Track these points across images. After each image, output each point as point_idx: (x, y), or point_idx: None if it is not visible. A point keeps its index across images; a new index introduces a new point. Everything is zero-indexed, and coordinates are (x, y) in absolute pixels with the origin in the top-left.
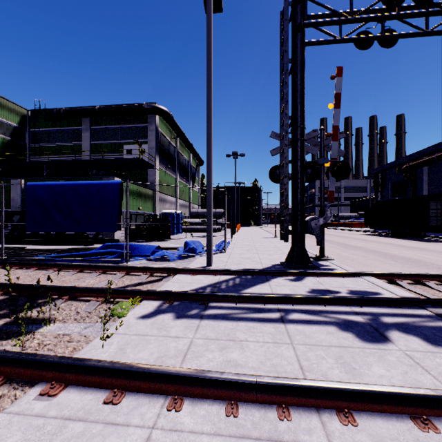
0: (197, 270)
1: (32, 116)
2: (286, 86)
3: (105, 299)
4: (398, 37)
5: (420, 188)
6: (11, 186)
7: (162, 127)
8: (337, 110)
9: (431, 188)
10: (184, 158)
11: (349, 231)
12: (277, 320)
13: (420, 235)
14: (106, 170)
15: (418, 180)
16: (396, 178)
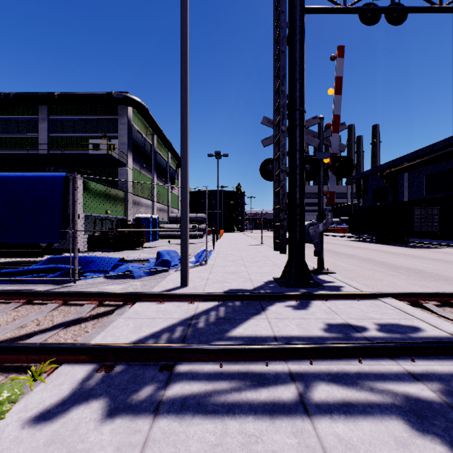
0: (167, 295)
1: None
2: (282, 57)
3: None
4: (410, 11)
5: (401, 194)
6: None
7: (136, 121)
8: (338, 97)
9: (411, 194)
10: (162, 158)
11: (333, 236)
12: (295, 409)
13: (404, 241)
14: (67, 168)
15: (399, 186)
16: (377, 184)
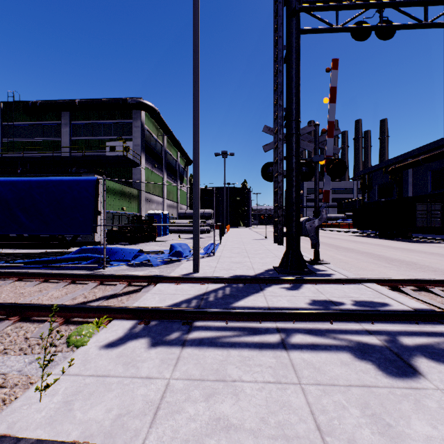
0: (182, 278)
1: (5, 108)
2: (280, 75)
3: (65, 319)
4: (397, 28)
5: (406, 189)
6: None
7: (148, 124)
8: (332, 105)
9: (416, 189)
10: (172, 157)
11: (337, 232)
12: (277, 346)
13: (407, 236)
14: (87, 168)
15: (404, 182)
16: (382, 180)
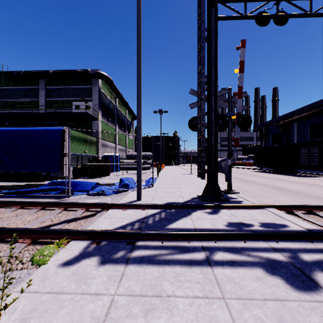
0: (128, 205)
1: None
2: (203, 50)
3: (32, 240)
4: (290, 17)
5: (292, 138)
6: None
7: (104, 89)
8: (241, 74)
9: (299, 138)
10: (122, 114)
11: (243, 168)
12: (203, 263)
13: (293, 172)
14: (58, 121)
15: (291, 132)
16: (275, 131)
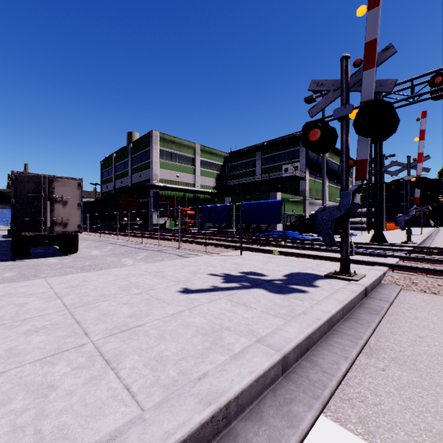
0: (314, 240)
1: (229, 156)
2: None
3: (276, 243)
4: None
5: None
6: (224, 201)
7: None
8: (421, 142)
9: None
10: (334, 163)
11: None
12: (327, 248)
13: None
14: (270, 186)
15: None
16: None
